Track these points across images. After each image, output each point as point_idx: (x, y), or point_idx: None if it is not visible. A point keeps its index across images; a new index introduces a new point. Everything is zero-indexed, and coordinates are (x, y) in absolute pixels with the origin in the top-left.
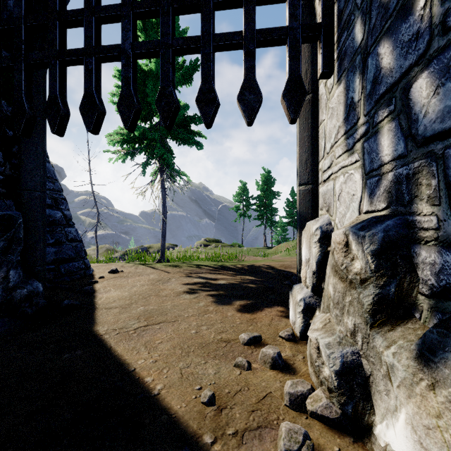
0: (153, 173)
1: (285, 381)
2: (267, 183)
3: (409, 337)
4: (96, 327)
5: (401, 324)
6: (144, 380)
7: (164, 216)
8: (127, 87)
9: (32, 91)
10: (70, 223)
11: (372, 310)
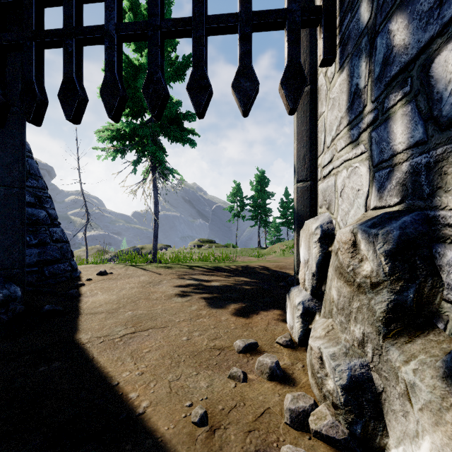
0: (144, 172)
1: (285, 394)
2: (261, 183)
3: (432, 351)
4: (78, 335)
5: (421, 335)
6: (128, 397)
7: (156, 216)
8: (111, 71)
9: (6, 76)
10: (55, 223)
11: (385, 318)
